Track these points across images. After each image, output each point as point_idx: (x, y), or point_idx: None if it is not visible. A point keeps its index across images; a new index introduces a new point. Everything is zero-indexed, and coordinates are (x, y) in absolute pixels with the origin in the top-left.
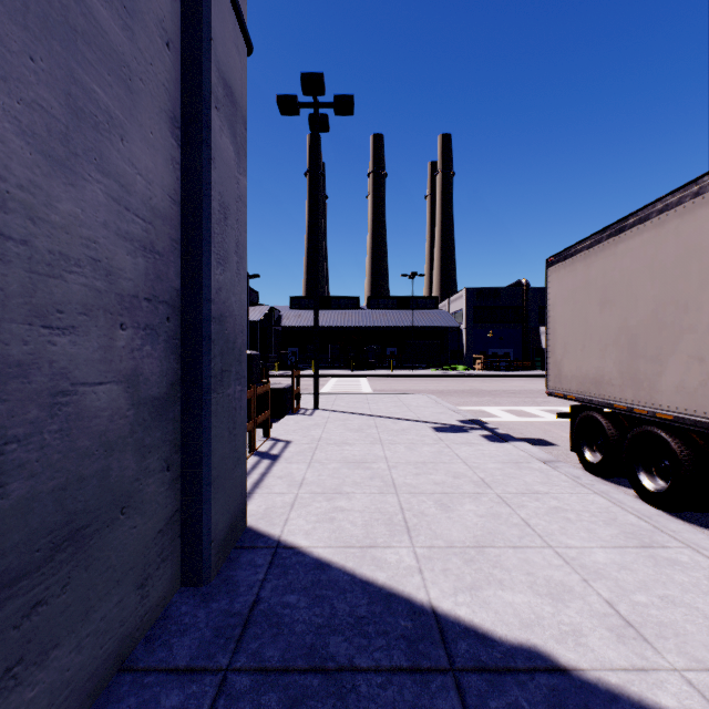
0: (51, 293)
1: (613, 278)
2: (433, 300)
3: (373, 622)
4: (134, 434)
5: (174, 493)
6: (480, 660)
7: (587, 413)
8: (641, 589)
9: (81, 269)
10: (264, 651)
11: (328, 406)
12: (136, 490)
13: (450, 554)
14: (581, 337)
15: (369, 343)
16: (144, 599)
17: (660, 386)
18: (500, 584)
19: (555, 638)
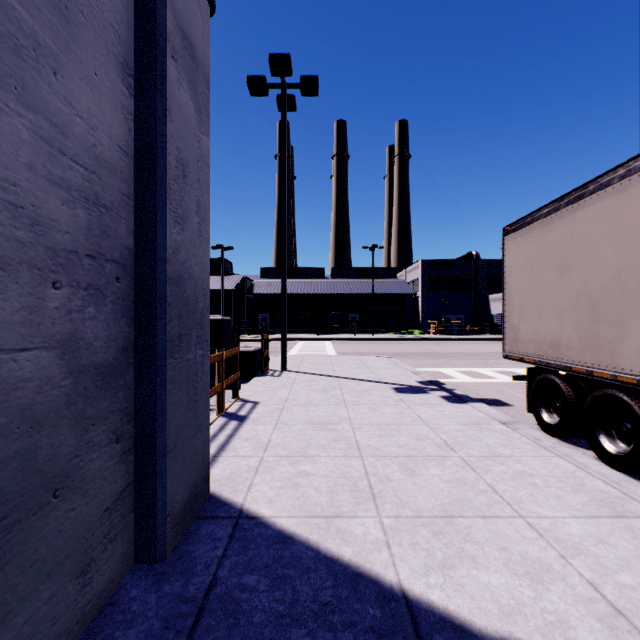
0: None
1: (571, 244)
2: (391, 271)
3: (339, 609)
4: (72, 406)
5: (125, 466)
6: None
7: (545, 376)
8: (625, 568)
9: None
10: None
11: (295, 367)
12: (75, 467)
13: (418, 525)
14: (538, 302)
15: (333, 310)
16: (86, 588)
17: (622, 349)
18: (473, 561)
19: (541, 631)
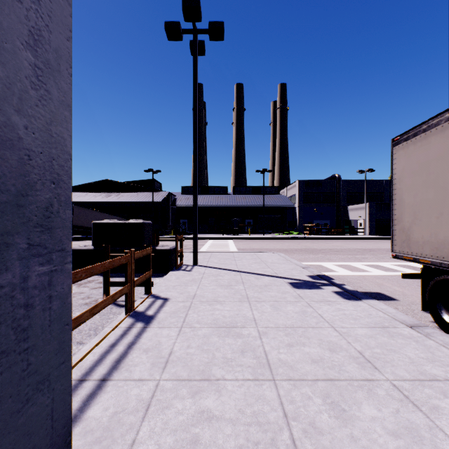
0: None
1: None
2: (276, 188)
3: None
4: None
5: None
6: None
7: (446, 277)
8: None
9: None
10: None
11: (204, 262)
12: None
13: None
14: (436, 205)
15: (234, 217)
16: None
17: None
18: None
19: None
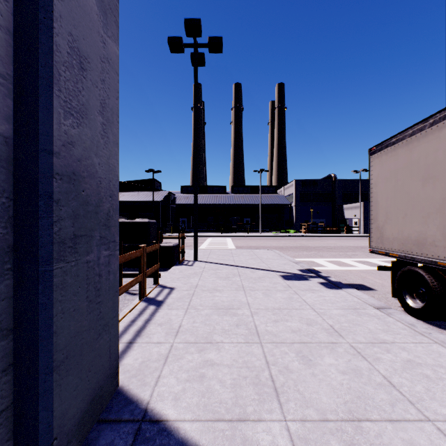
0: None
1: (436, 158)
2: (274, 188)
3: None
4: None
5: None
6: None
7: (409, 268)
8: None
9: None
10: None
11: (204, 258)
12: None
13: (326, 433)
14: (402, 207)
15: (232, 216)
16: None
17: None
18: None
19: None
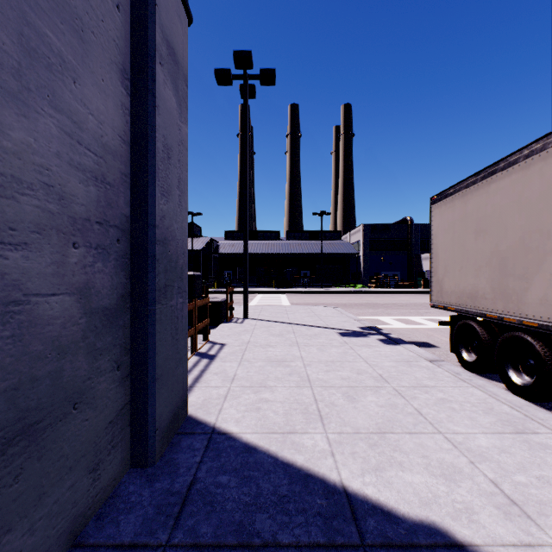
0: (3, 211)
1: (486, 212)
2: (337, 233)
3: (293, 500)
4: (86, 339)
5: (124, 389)
6: (387, 536)
7: (464, 321)
8: (520, 471)
9: (34, 192)
10: (198, 528)
11: (255, 315)
12: (88, 387)
13: (357, 439)
14: (459, 260)
15: (287, 267)
16: (96, 482)
17: (527, 299)
18: (400, 466)
19: (451, 515)
